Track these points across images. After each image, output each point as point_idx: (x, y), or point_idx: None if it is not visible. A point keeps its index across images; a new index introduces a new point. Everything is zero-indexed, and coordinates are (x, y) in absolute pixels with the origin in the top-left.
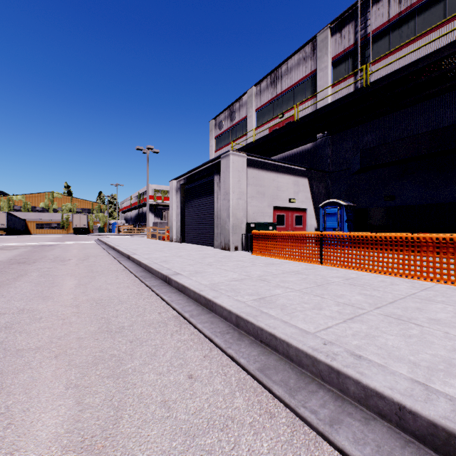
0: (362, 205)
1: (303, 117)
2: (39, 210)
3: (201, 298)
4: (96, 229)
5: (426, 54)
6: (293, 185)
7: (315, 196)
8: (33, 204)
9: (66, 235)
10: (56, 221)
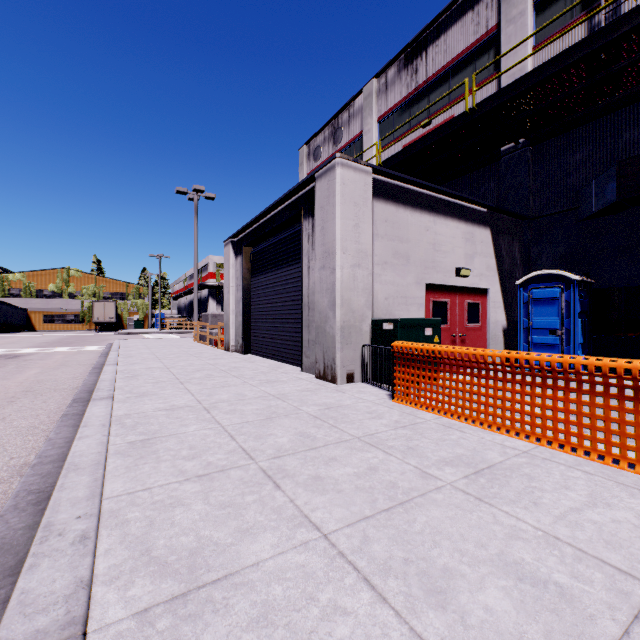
0: (607, 282)
1: (485, 102)
2: (48, 295)
3: None
4: (131, 323)
5: None
6: (464, 241)
7: (503, 264)
8: (39, 287)
9: (82, 333)
10: (73, 311)
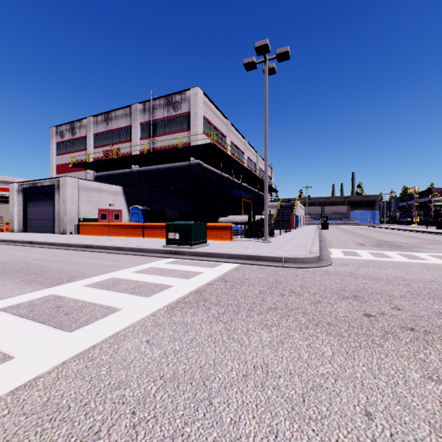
0: (153, 209)
1: (119, 158)
2: None
3: (50, 243)
4: None
5: (164, 150)
6: (113, 196)
7: (129, 202)
8: None
9: None
10: None
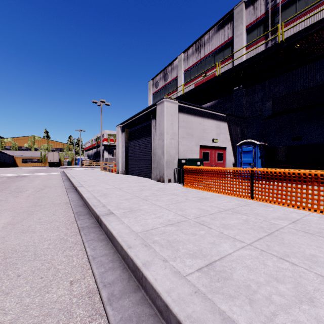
0: (272, 144)
1: (224, 73)
2: (24, 149)
3: (129, 260)
4: (66, 163)
5: None
6: (216, 128)
7: (233, 137)
8: (20, 145)
9: (43, 167)
10: (36, 157)
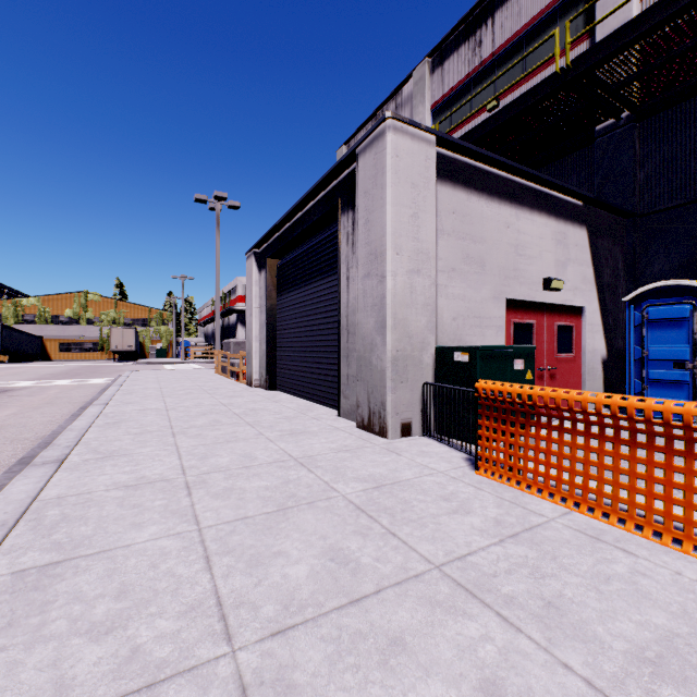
0: None
1: (583, 56)
2: (64, 321)
3: None
4: (153, 351)
5: None
6: (555, 244)
7: (602, 275)
8: (55, 312)
9: (98, 363)
10: (91, 339)
